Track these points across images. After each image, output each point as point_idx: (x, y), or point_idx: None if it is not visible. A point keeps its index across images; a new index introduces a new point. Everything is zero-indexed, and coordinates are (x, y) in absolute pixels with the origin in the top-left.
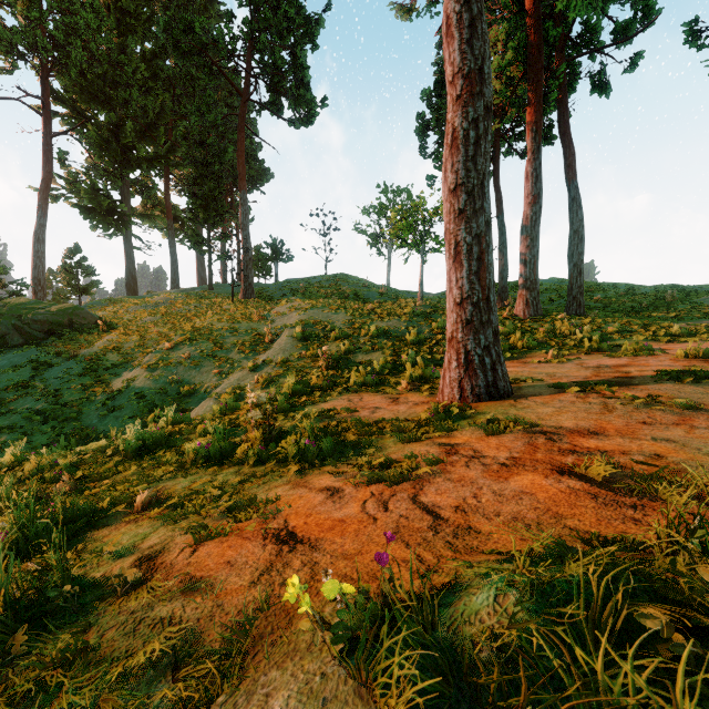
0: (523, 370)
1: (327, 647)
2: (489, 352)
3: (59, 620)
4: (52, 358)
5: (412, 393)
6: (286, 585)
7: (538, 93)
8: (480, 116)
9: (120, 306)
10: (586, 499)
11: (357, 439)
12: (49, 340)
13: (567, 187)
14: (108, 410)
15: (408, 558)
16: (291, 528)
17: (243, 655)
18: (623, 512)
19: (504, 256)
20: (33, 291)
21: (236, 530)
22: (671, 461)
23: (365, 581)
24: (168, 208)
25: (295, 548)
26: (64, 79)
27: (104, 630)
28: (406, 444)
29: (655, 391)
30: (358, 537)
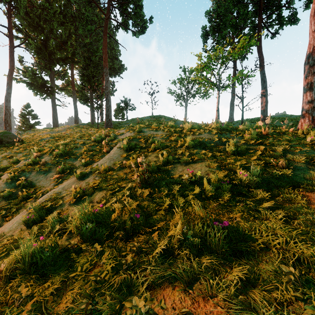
0: None
1: None
2: None
3: None
4: None
5: None
6: None
7: None
8: None
9: (37, 132)
10: None
11: None
12: None
13: None
14: None
15: None
16: None
17: None
18: None
19: (265, 96)
20: (4, 126)
21: None
22: None
23: None
24: (73, 84)
25: None
26: (17, 16)
27: None
28: None
29: None
30: None
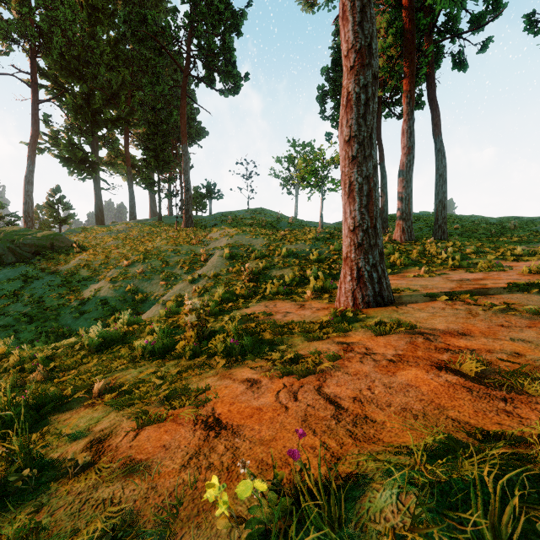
0: (402, 283)
1: (245, 535)
2: (376, 269)
3: (17, 499)
4: (37, 273)
5: (315, 301)
6: (211, 469)
7: (412, 68)
8: (369, 83)
9: (90, 233)
10: (463, 392)
11: (272, 338)
12: (35, 259)
13: (434, 141)
14: (79, 313)
15: (315, 445)
16: (217, 415)
17: (171, 536)
18: (495, 404)
19: (385, 194)
20: (24, 222)
21: (172, 416)
22: (530, 359)
23: (278, 466)
24: (128, 158)
25: (220, 434)
26: (48, 59)
27: (54, 510)
28: (311, 342)
29: (508, 300)
30: (272, 425)
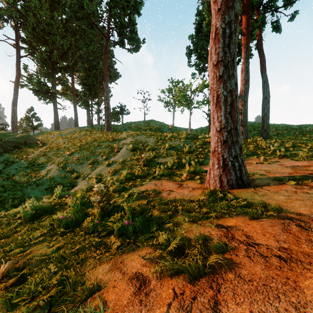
0: (249, 168)
1: None
2: (237, 159)
3: None
4: (14, 159)
5: (190, 181)
6: None
7: (248, 29)
8: (232, 20)
9: (49, 134)
10: None
11: (160, 215)
12: (14, 150)
13: (261, 76)
14: (36, 185)
15: None
16: None
17: None
18: None
19: None
20: (12, 128)
21: None
22: None
23: None
24: (73, 90)
25: None
26: (25, 31)
27: None
28: (192, 223)
29: None
30: None
